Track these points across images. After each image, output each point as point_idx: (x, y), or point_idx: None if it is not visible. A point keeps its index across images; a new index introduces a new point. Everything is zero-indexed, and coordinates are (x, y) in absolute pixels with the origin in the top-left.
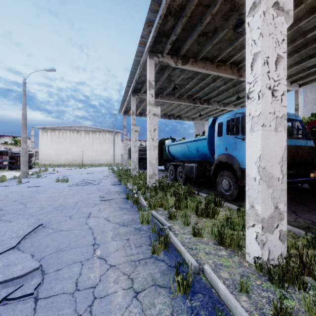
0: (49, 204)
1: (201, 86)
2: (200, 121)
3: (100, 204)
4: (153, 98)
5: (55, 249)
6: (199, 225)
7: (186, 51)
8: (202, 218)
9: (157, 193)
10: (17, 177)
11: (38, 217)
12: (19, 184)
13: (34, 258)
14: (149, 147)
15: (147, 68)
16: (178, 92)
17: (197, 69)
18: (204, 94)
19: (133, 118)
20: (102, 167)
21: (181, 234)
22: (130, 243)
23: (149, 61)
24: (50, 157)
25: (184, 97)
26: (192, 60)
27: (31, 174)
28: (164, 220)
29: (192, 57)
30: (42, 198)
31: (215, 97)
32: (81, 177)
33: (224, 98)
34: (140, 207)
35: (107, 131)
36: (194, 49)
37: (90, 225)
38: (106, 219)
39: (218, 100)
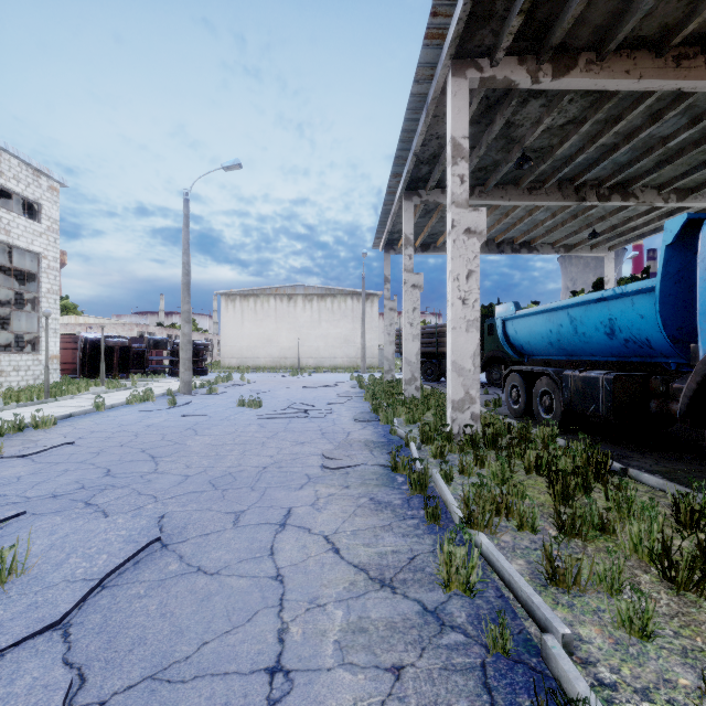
0: (204, 466)
1: (606, 145)
2: (591, 253)
3: (320, 479)
4: (464, 186)
5: (152, 661)
6: (703, 649)
7: (569, 31)
8: (699, 604)
9: (481, 459)
10: (175, 392)
11: (165, 509)
12: (171, 408)
13: (79, 699)
14: (453, 323)
15: (447, 106)
16: (531, 173)
17: (605, 83)
18: (611, 169)
19: (406, 254)
20: (338, 374)
21: (633, 697)
22: (405, 699)
23: (453, 86)
24: (239, 352)
25: (549, 186)
26: (587, 59)
27: (201, 386)
28: (534, 597)
29: (587, 46)
30: (197, 448)
31: (649, 173)
32: (291, 398)
33: (684, 174)
34: (436, 512)
35: (350, 294)
36: (599, 16)
37: (280, 564)
38: (330, 543)
39: (659, 182)
